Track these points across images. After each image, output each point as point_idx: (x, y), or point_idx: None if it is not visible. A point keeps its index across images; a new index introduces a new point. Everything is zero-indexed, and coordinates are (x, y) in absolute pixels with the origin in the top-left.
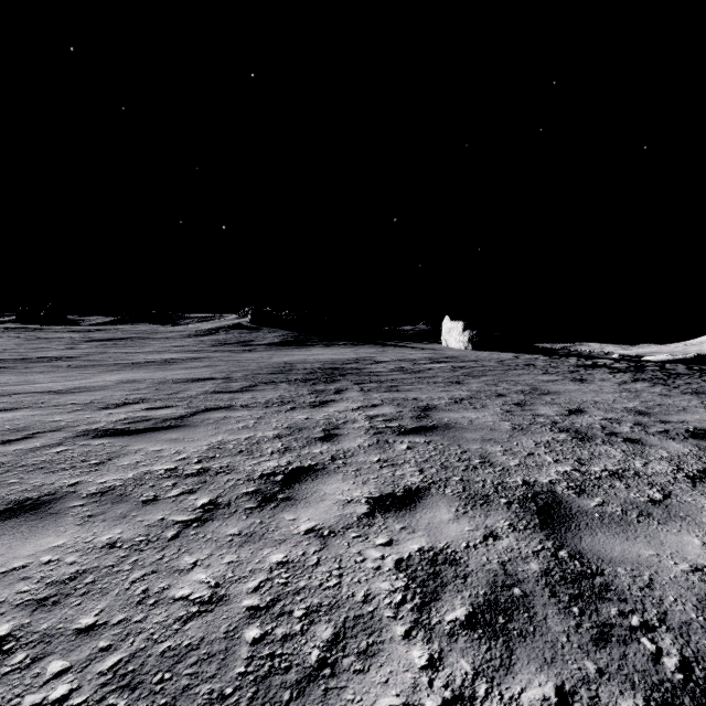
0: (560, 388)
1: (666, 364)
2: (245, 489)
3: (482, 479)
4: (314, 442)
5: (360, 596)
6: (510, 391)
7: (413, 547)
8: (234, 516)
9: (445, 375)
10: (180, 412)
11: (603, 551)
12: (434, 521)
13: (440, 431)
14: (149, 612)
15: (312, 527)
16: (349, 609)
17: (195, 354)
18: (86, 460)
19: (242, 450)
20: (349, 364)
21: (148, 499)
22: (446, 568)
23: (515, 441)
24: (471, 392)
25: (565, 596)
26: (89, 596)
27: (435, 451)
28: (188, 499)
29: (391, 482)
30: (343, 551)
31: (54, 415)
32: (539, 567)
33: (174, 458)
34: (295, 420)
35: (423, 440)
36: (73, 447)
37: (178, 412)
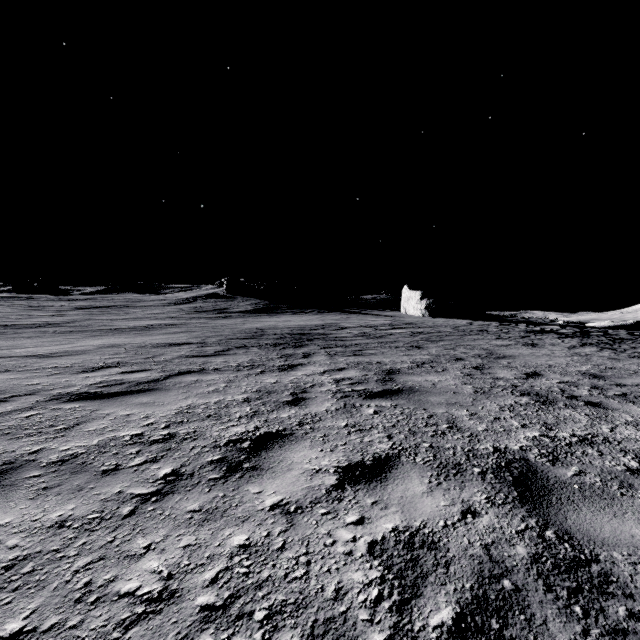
0: (515, 352)
1: (609, 330)
2: (210, 457)
3: (452, 445)
4: (282, 406)
5: (330, 591)
6: (467, 355)
7: (386, 527)
8: (196, 489)
9: (405, 340)
10: (154, 375)
11: (593, 530)
12: (407, 494)
13: (405, 395)
14: (87, 614)
15: (278, 502)
16: (318, 609)
17: (174, 321)
18: (53, 425)
19: (210, 415)
20: (316, 330)
21: (109, 468)
22: (424, 553)
23: (480, 405)
24: (431, 356)
25: (562, 590)
26: (23, 591)
27: (402, 416)
28: (150, 468)
29: (359, 449)
30: (311, 531)
31: (32, 378)
32: (527, 552)
33: (142, 423)
34: (264, 384)
35: (389, 404)
36: (43, 411)
37: (152, 375)
